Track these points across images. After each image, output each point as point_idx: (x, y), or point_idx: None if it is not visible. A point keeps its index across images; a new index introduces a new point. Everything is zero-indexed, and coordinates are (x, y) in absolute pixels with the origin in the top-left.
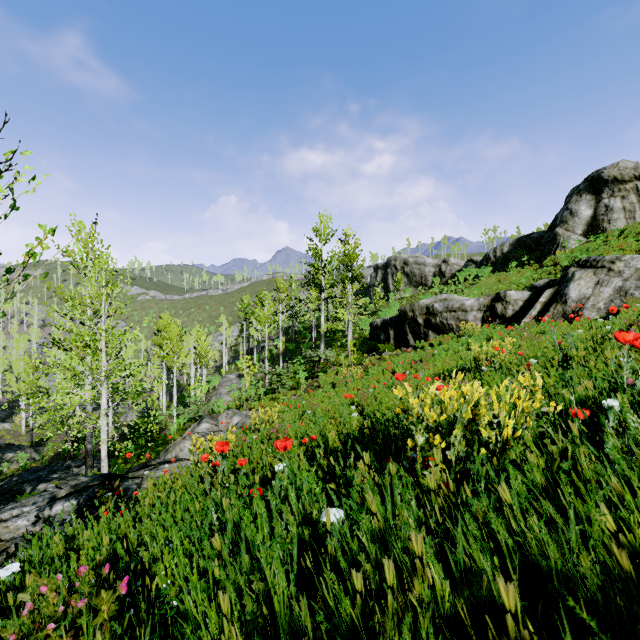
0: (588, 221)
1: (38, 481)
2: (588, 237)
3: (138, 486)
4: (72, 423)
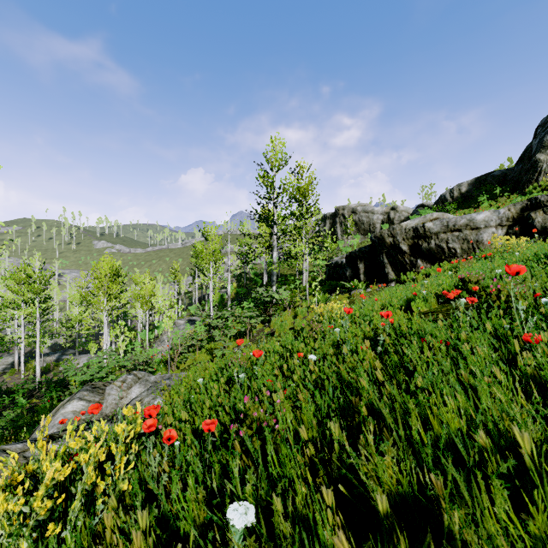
0: None
1: None
2: None
3: None
4: None
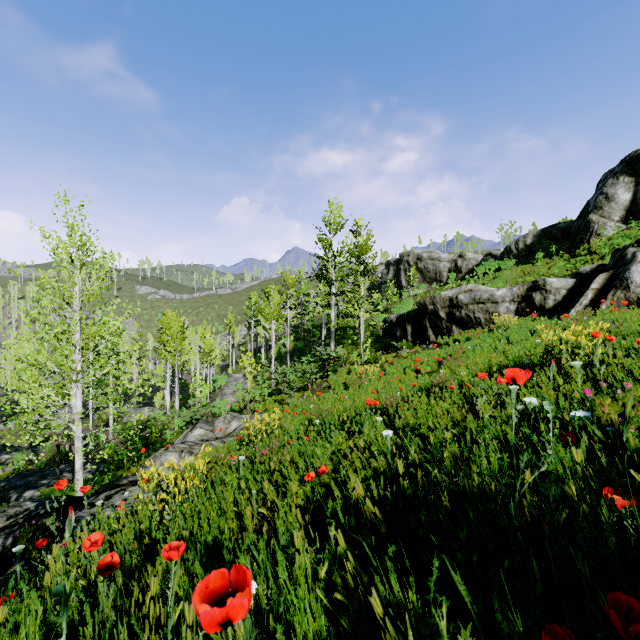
0: (627, 206)
1: (25, 487)
2: (627, 224)
3: (93, 518)
4: (43, 428)
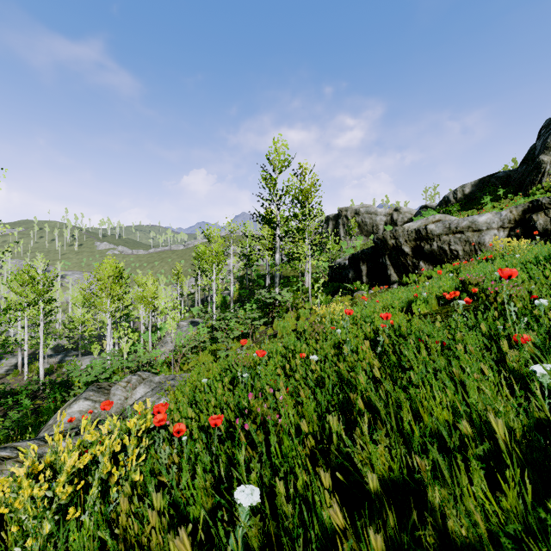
0: None
1: None
2: None
3: None
4: None
